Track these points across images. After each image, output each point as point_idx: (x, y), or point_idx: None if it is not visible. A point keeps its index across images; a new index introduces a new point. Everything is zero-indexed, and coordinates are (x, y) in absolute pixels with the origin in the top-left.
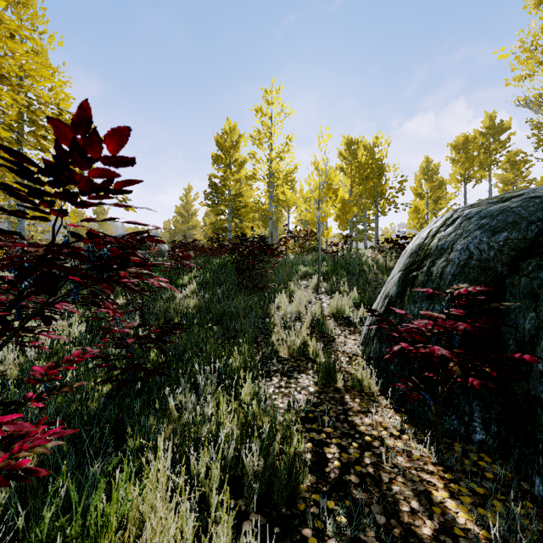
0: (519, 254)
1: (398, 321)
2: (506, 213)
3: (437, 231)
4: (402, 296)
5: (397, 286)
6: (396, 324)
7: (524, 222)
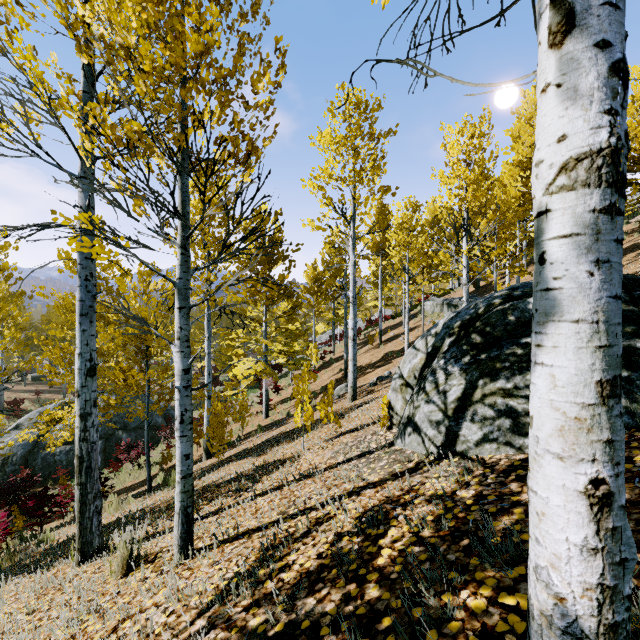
0: (30, 452)
1: (5, 473)
2: (27, 445)
3: (10, 449)
4: (4, 467)
5: (1, 465)
6: (4, 474)
7: (30, 446)
